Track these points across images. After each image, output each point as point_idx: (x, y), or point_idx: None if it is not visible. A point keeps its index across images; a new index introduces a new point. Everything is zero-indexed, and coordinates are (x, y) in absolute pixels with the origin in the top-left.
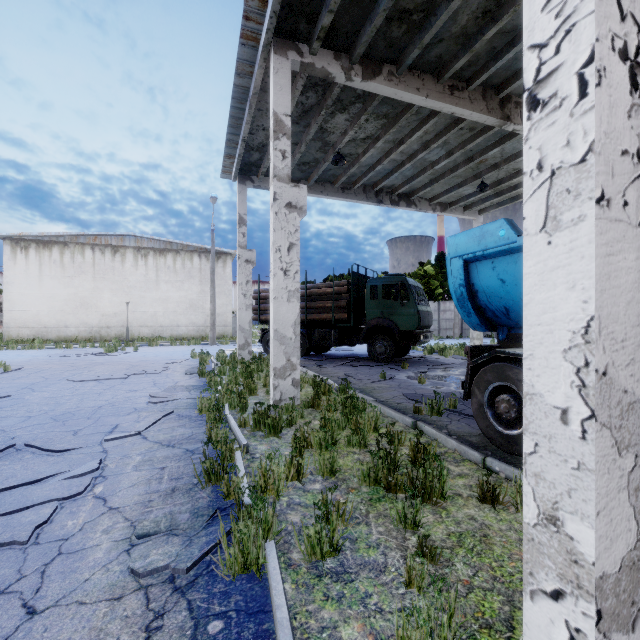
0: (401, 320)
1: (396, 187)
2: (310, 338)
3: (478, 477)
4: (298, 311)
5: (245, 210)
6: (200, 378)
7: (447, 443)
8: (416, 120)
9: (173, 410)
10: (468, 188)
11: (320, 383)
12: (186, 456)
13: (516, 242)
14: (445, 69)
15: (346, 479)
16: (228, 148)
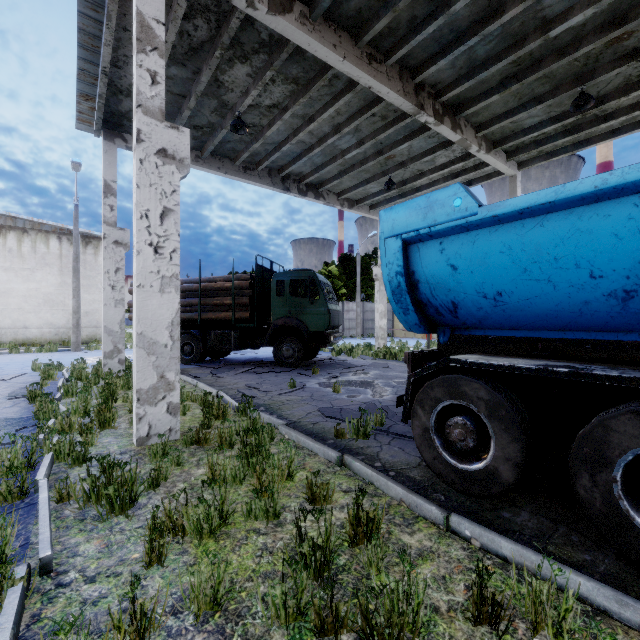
0: (311, 320)
1: (304, 175)
2: (205, 341)
3: (472, 585)
4: (177, 306)
5: (114, 176)
6: (30, 404)
7: (389, 489)
8: (329, 94)
9: None
10: (375, 186)
11: (212, 403)
12: None
13: (478, 214)
14: (364, 30)
15: (242, 612)
16: (83, 83)
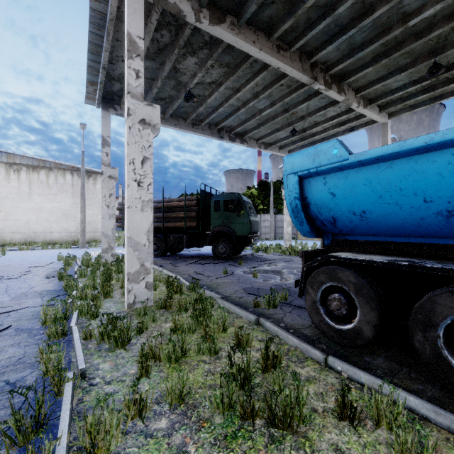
0: (238, 227)
1: (233, 127)
2: (166, 242)
3: (337, 395)
4: (152, 220)
5: (108, 133)
6: (59, 281)
7: (289, 340)
8: (250, 73)
9: (10, 324)
10: (283, 133)
11: (173, 282)
12: (1, 394)
13: (348, 159)
14: (274, 29)
15: (197, 405)
16: (90, 75)
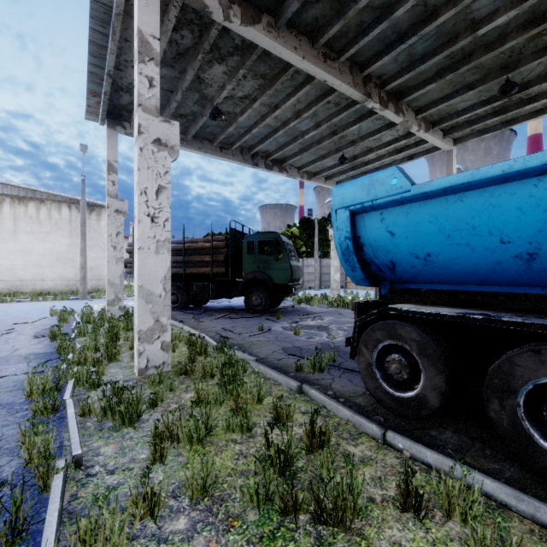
0: (276, 274)
1: (270, 153)
2: (188, 291)
3: (399, 481)
4: (169, 264)
5: (115, 157)
6: (52, 342)
7: (338, 412)
8: (291, 86)
9: None
10: (330, 160)
11: (196, 342)
12: None
13: (410, 191)
14: (320, 34)
15: (225, 498)
16: (91, 83)
